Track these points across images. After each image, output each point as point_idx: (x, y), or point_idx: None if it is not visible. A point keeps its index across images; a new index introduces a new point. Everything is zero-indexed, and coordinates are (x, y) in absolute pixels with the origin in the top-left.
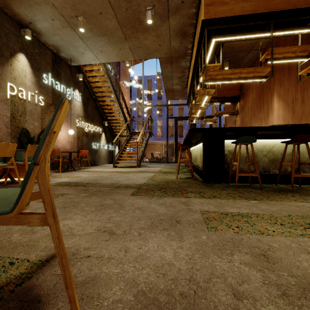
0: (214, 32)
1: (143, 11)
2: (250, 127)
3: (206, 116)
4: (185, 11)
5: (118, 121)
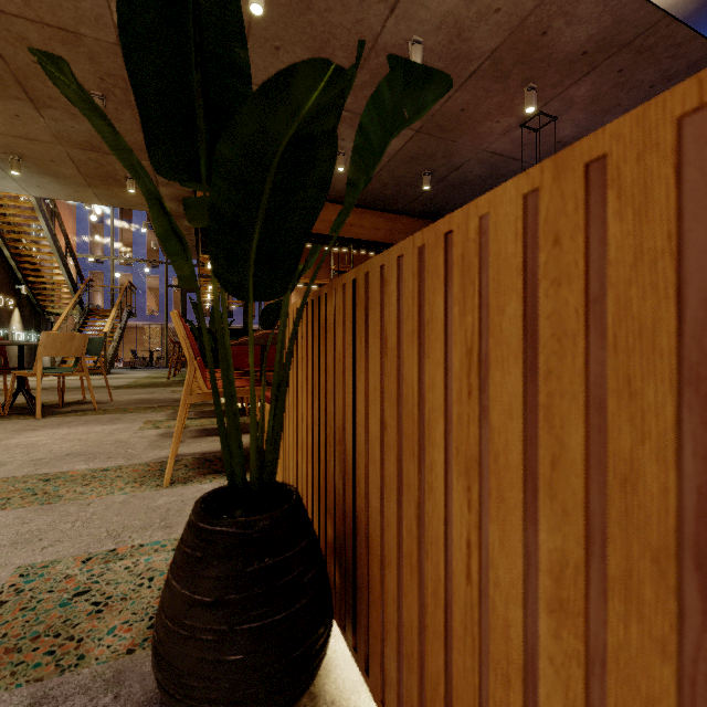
0: None
1: (121, 174)
2: (237, 329)
3: None
4: (180, 187)
5: (56, 287)
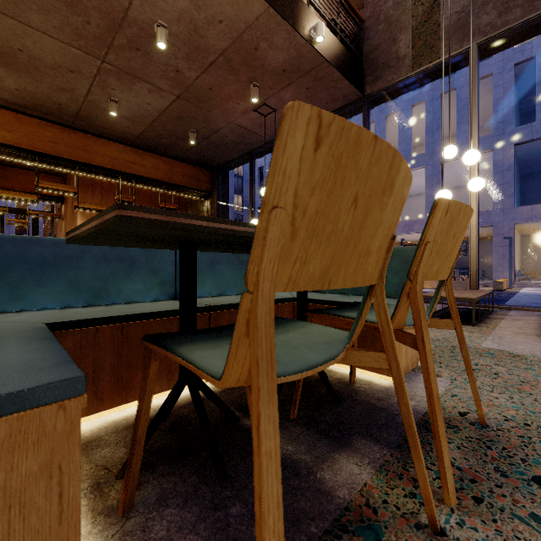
0: None
1: None
2: None
3: (26, 211)
4: None
5: None
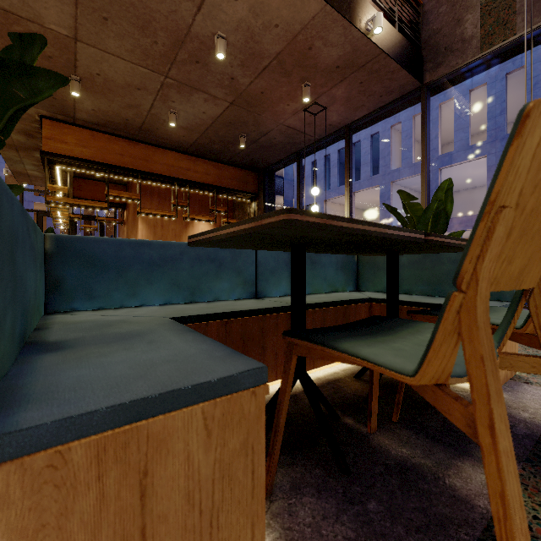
0: (57, 160)
1: None
2: None
3: (95, 217)
4: (26, 122)
5: None
